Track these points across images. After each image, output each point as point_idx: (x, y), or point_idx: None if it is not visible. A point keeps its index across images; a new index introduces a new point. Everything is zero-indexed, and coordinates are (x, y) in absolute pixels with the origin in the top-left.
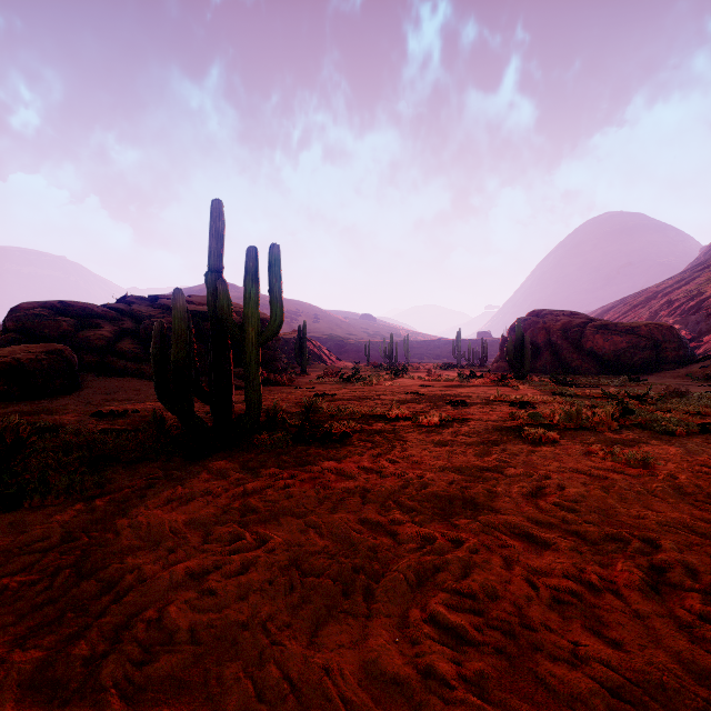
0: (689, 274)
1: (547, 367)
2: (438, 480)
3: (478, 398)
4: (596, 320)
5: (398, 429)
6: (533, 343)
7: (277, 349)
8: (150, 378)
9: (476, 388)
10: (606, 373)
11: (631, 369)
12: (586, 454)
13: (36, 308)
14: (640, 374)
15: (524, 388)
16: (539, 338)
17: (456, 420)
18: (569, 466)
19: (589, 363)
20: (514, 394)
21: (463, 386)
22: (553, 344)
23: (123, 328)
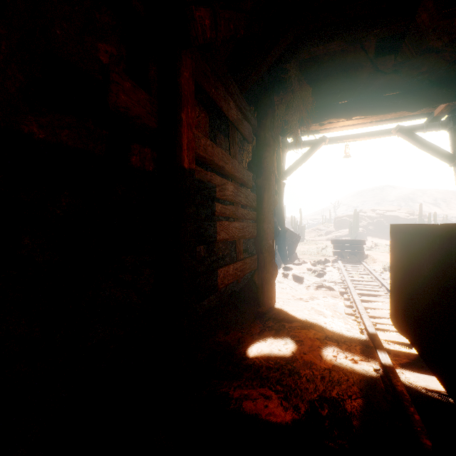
0: None
1: None
2: None
3: None
4: None
5: None
6: None
7: None
8: (381, 238)
9: None
10: None
11: None
12: None
13: (342, 217)
14: None
15: None
16: None
17: None
18: None
19: None
20: None
21: None
22: None
23: (368, 222)
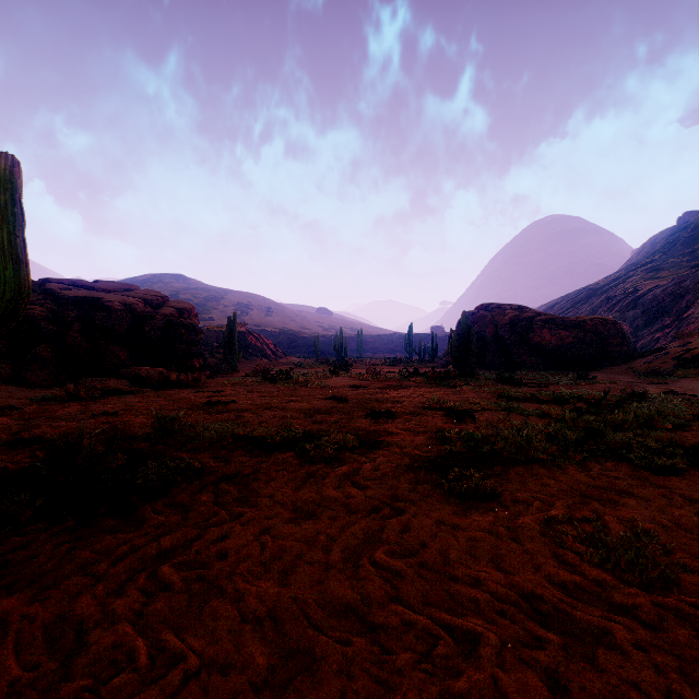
0: (624, 273)
1: (495, 362)
2: (191, 691)
3: (410, 404)
4: (542, 314)
5: (261, 471)
6: (481, 338)
7: (198, 343)
8: (8, 380)
9: (414, 389)
10: (552, 369)
11: (577, 364)
12: (545, 534)
13: None
14: (586, 370)
15: (468, 389)
16: (487, 332)
17: (362, 446)
18: (517, 584)
19: (536, 359)
20: (455, 398)
21: (401, 386)
22: (501, 339)
23: None
